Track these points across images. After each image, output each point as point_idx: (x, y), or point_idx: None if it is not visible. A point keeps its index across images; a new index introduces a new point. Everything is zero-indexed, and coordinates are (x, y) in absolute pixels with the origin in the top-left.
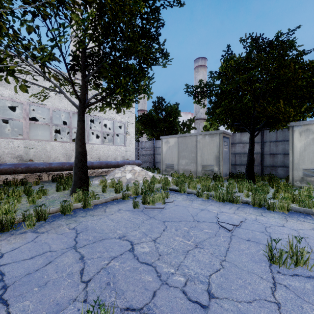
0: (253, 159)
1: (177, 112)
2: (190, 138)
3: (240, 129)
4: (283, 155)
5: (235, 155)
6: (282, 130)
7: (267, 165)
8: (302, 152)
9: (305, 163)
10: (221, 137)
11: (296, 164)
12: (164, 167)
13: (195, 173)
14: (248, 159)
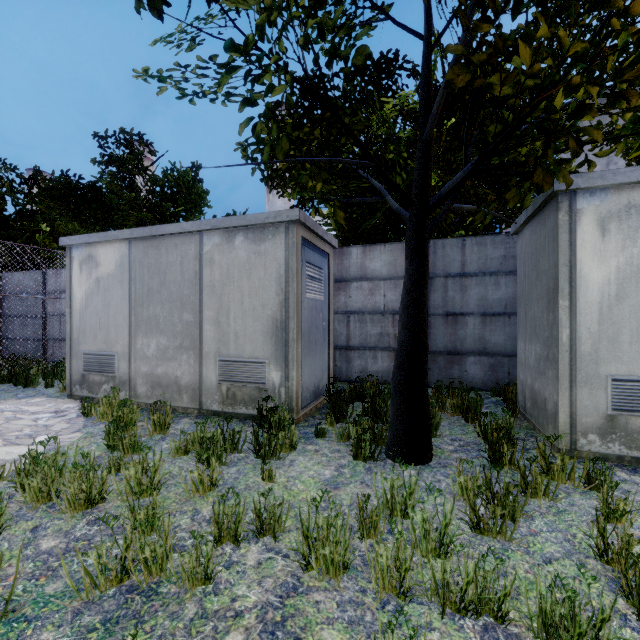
0: (426, 338)
1: (196, 191)
2: (176, 243)
3: (362, 239)
4: (482, 317)
5: (349, 317)
6: (478, 242)
7: (438, 349)
8: (612, 305)
9: (622, 355)
10: (294, 241)
11: (585, 359)
12: (79, 367)
13: (195, 393)
14: (402, 336)
